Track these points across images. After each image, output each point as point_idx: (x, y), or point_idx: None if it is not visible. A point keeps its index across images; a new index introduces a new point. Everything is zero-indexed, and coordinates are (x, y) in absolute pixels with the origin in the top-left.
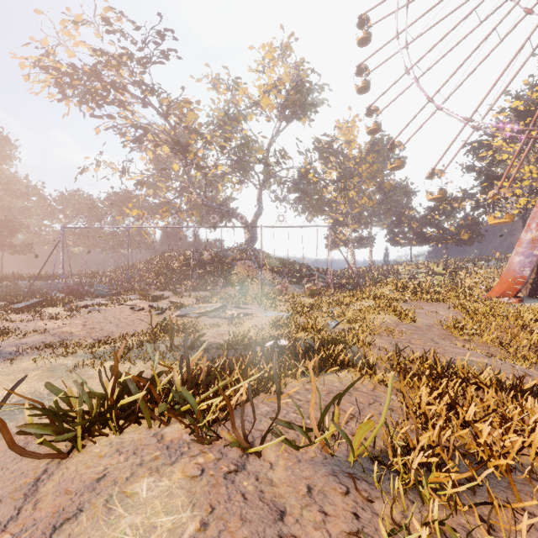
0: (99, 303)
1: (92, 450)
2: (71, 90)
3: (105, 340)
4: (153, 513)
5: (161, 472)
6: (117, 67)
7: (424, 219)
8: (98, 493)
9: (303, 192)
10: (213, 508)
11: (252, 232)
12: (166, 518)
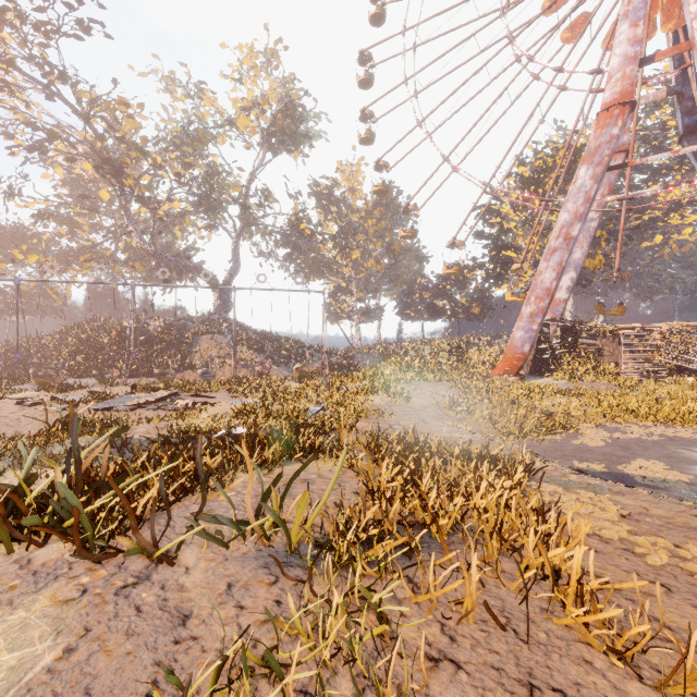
0: None
1: None
2: None
3: None
4: None
5: (17, 603)
6: None
7: (436, 290)
8: None
9: (295, 247)
10: (88, 631)
11: (225, 296)
12: (11, 655)
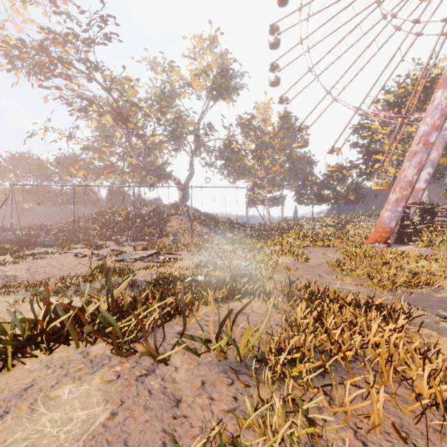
0: (46, 252)
1: (24, 367)
2: (20, 62)
3: (47, 281)
4: (71, 409)
5: (83, 379)
6: (63, 45)
7: (322, 184)
8: (25, 399)
9: (227, 159)
10: (122, 402)
11: (185, 192)
12: (82, 412)
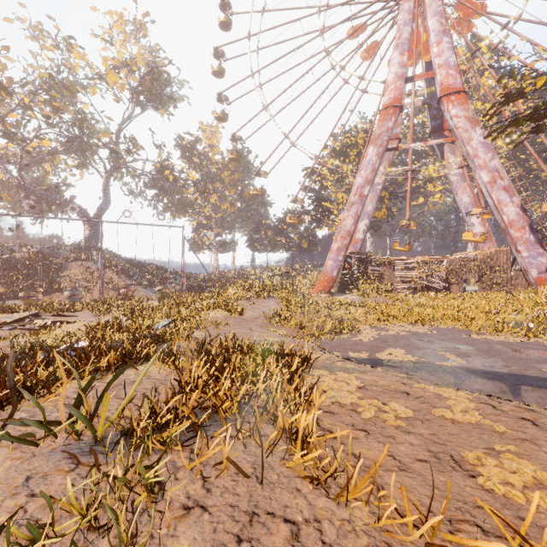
0: None
1: None
2: None
3: None
4: None
5: None
6: None
7: (277, 229)
8: None
9: (161, 189)
10: None
11: (96, 228)
12: None
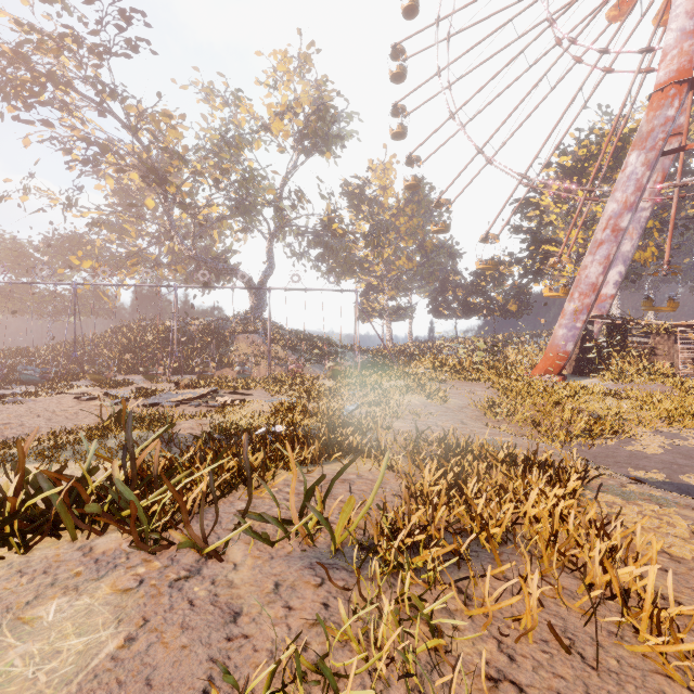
0: (25, 392)
1: None
2: None
3: (25, 439)
4: (59, 637)
5: (82, 589)
6: (56, 53)
7: (470, 287)
8: None
9: (327, 247)
10: (146, 621)
11: (260, 296)
12: (78, 640)
